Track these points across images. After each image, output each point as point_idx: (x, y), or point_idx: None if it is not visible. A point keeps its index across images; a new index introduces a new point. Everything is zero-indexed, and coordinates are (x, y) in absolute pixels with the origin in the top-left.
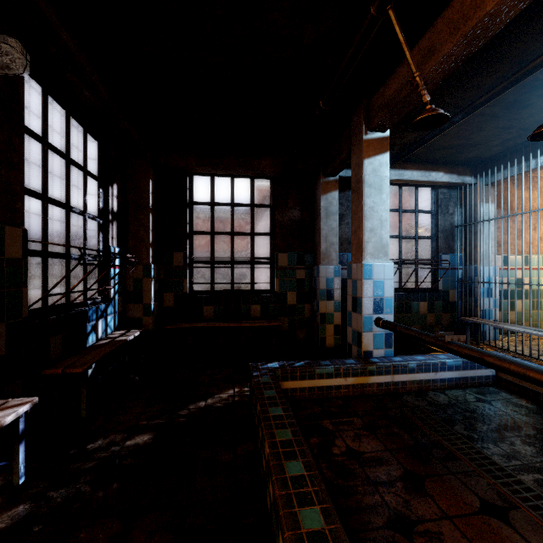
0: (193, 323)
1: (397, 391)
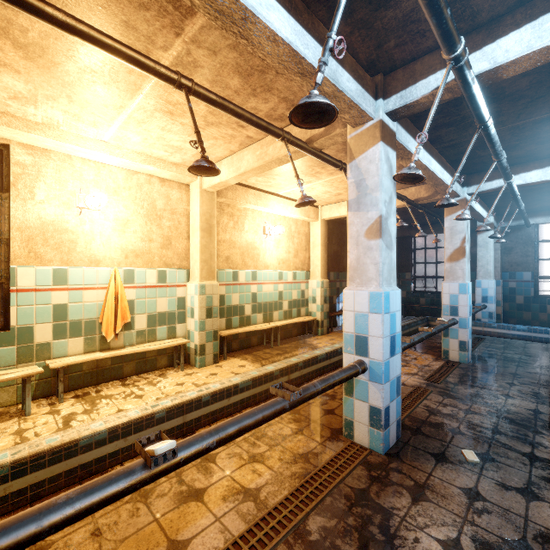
0: (412, 304)
1: (485, 335)
